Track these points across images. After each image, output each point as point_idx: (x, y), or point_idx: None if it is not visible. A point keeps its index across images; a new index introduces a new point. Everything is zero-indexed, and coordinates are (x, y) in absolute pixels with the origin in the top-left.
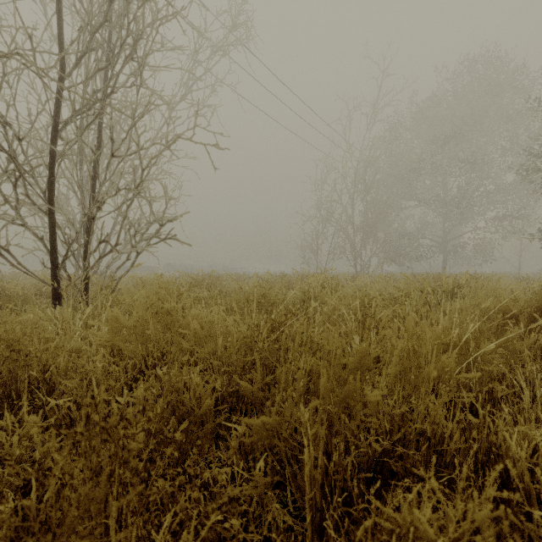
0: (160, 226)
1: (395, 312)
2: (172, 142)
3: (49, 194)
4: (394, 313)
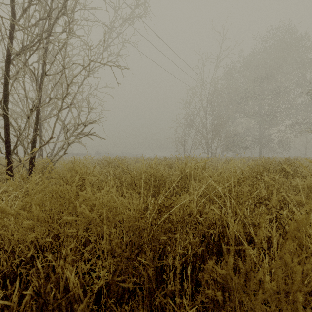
0: (84, 126)
1: (266, 192)
2: (87, 65)
3: (4, 102)
4: (265, 193)
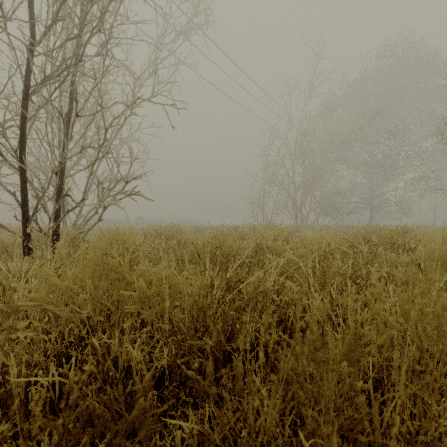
0: (125, 183)
1: (356, 267)
2: (132, 103)
3: (20, 152)
4: (355, 268)
